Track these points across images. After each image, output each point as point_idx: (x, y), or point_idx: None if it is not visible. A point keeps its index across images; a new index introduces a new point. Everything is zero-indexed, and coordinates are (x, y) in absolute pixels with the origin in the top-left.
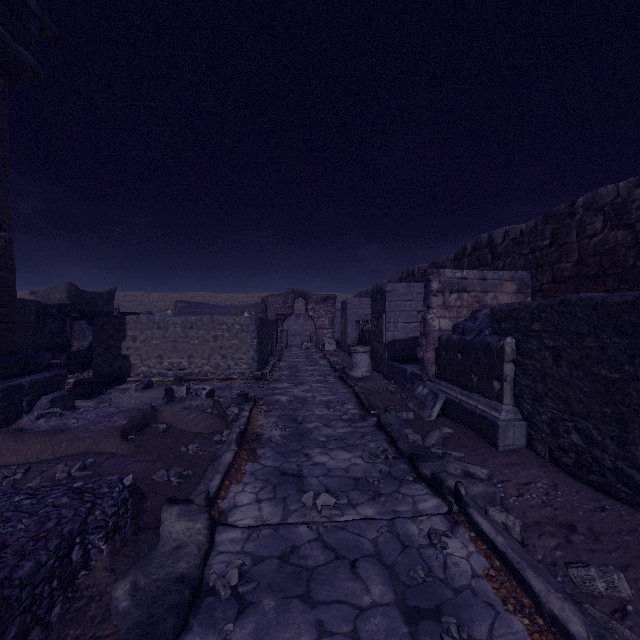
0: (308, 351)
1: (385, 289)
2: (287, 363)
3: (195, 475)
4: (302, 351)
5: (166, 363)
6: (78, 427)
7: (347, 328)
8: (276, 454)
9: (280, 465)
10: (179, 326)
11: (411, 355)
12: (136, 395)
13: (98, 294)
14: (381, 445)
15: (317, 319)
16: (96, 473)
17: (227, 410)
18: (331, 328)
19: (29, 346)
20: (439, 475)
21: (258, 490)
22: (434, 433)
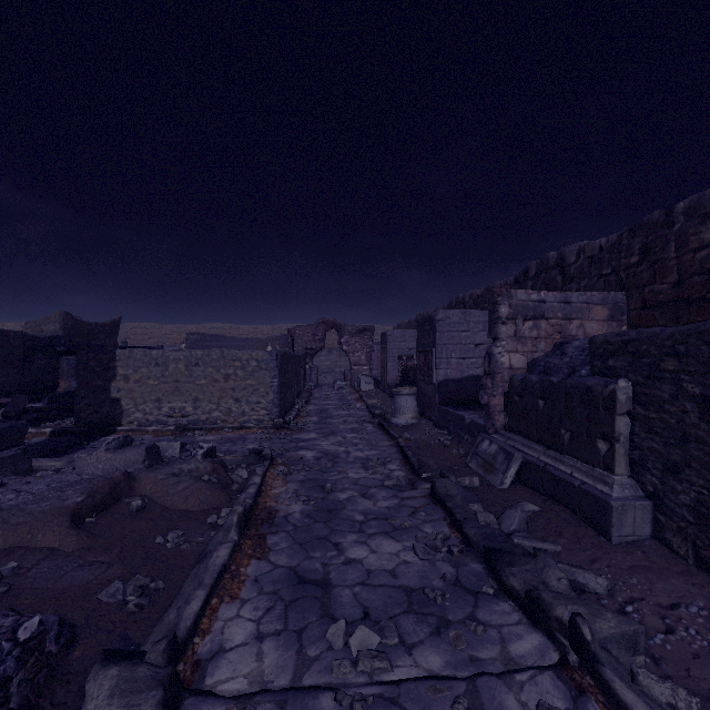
0: (341, 391)
1: (435, 317)
2: (316, 406)
3: (168, 588)
4: (334, 391)
5: (166, 408)
6: (12, 507)
7: (387, 365)
8: (293, 544)
9: (298, 564)
10: (182, 363)
11: (467, 398)
12: (106, 457)
13: (99, 325)
14: (441, 530)
15: (352, 354)
16: (12, 590)
17: (233, 474)
18: (368, 364)
19: (13, 386)
20: (540, 596)
21: (261, 614)
22: (514, 513)
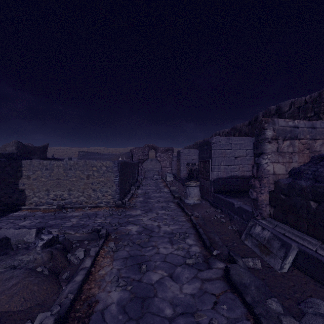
0: (157, 181)
1: (211, 141)
2: (143, 190)
3: None
4: (153, 181)
5: (52, 195)
6: None
7: (180, 167)
8: None
9: None
10: (61, 168)
11: (230, 189)
12: None
13: (36, 147)
14: None
15: (162, 162)
16: None
17: (71, 256)
18: (170, 167)
19: None
20: None
21: None
22: None
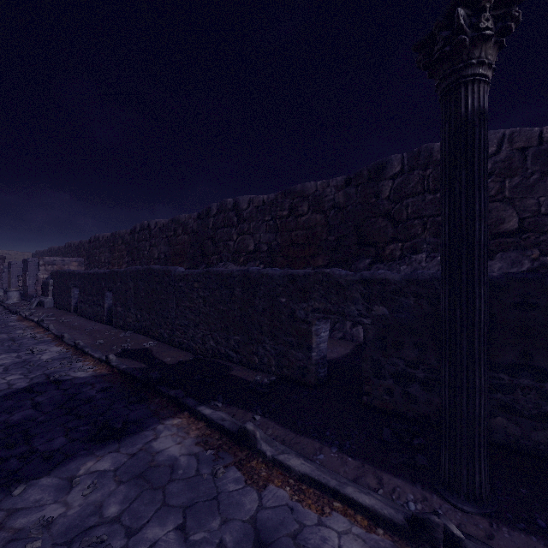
0: None
1: (28, 260)
2: None
3: None
4: None
5: None
6: None
7: (12, 280)
8: None
9: None
10: None
11: None
12: None
13: None
14: (5, 312)
15: None
16: None
17: None
18: None
19: None
20: (17, 310)
21: None
22: (27, 307)
